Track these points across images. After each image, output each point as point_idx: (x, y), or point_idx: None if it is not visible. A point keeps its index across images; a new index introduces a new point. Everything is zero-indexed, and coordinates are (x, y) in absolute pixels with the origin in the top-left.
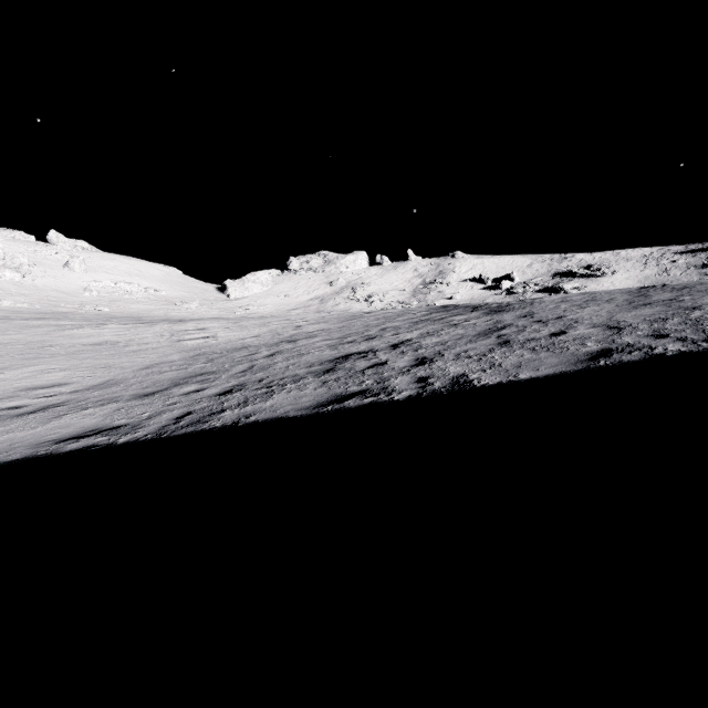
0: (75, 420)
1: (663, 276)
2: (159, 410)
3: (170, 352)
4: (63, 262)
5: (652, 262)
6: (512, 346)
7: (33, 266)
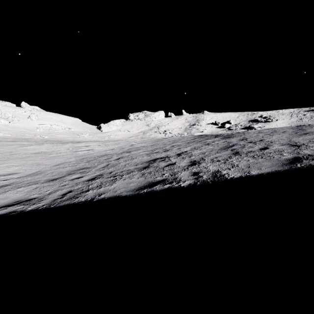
0: (11, 195)
1: (300, 121)
2: (56, 189)
3: (70, 157)
4: (28, 116)
5: (294, 115)
6: (241, 155)
7: (14, 117)
